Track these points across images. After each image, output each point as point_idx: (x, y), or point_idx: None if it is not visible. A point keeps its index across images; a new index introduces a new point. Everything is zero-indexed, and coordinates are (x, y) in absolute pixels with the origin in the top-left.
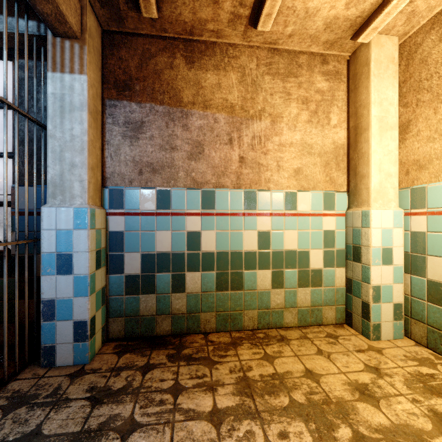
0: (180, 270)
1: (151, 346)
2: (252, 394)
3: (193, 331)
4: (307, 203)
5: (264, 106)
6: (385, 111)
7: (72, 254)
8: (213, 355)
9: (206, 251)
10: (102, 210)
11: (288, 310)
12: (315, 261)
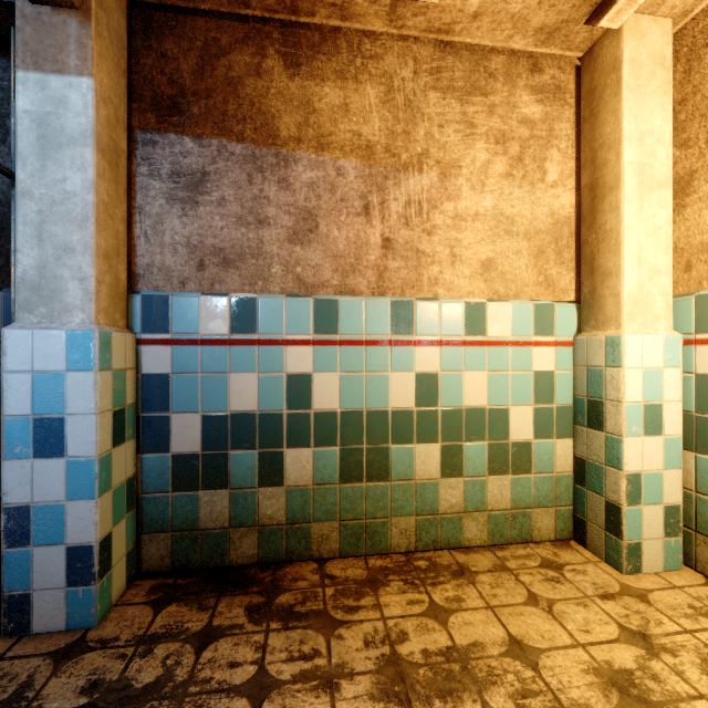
0: (274, 445)
1: (219, 587)
2: (408, 696)
3: (298, 557)
4: (505, 322)
5: (428, 146)
6: (648, 154)
7: (63, 418)
8: (334, 606)
9: (323, 410)
10: (128, 334)
11: (470, 516)
12: (520, 427)
